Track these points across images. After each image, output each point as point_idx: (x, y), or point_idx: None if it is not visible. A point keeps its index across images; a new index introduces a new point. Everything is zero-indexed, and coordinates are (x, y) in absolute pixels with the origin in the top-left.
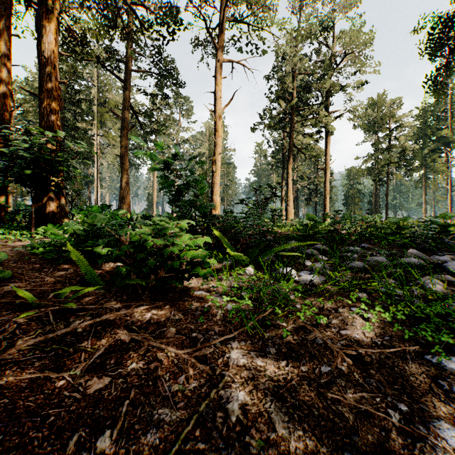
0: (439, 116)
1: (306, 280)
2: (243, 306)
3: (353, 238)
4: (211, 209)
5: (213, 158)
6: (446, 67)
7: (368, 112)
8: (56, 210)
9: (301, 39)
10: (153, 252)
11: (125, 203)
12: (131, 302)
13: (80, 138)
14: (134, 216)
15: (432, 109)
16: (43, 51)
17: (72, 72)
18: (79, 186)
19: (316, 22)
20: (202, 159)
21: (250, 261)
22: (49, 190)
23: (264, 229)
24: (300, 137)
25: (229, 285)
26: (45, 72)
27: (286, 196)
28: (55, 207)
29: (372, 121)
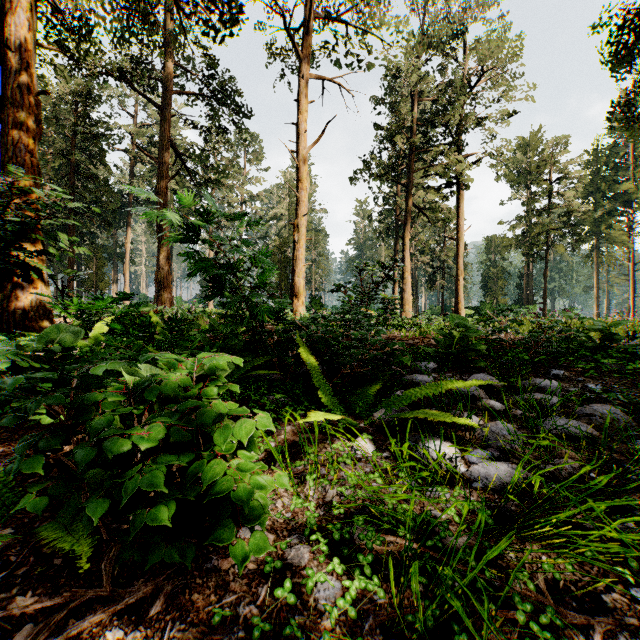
0: (616, 164)
1: (486, 478)
2: (358, 589)
3: (536, 359)
4: (292, 297)
5: (295, 222)
6: (639, 89)
7: (517, 157)
8: (30, 305)
9: (424, 48)
10: (114, 462)
11: (164, 288)
12: (64, 585)
13: (99, 191)
14: (153, 320)
15: (608, 154)
16: (7, 39)
17: (87, 94)
18: (99, 262)
19: (445, 24)
20: (279, 224)
21: (361, 417)
22: (10, 272)
23: (385, 351)
24: (420, 192)
25: (322, 497)
26: (10, 74)
27: (400, 277)
28: (27, 301)
29: (522, 171)
